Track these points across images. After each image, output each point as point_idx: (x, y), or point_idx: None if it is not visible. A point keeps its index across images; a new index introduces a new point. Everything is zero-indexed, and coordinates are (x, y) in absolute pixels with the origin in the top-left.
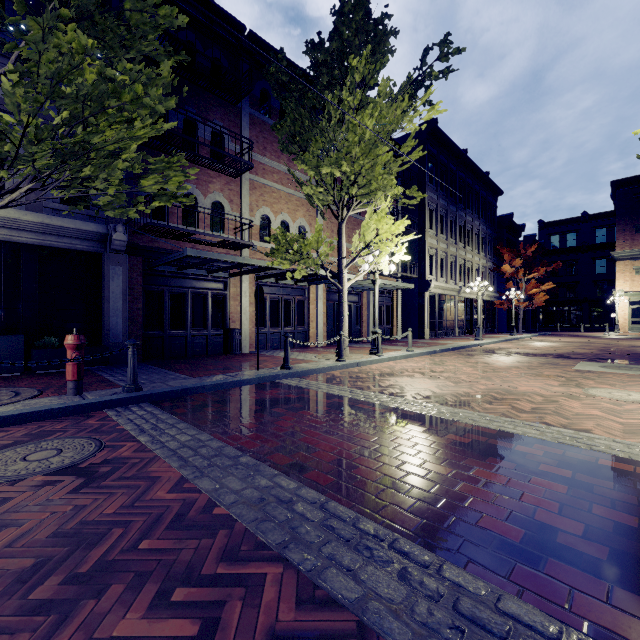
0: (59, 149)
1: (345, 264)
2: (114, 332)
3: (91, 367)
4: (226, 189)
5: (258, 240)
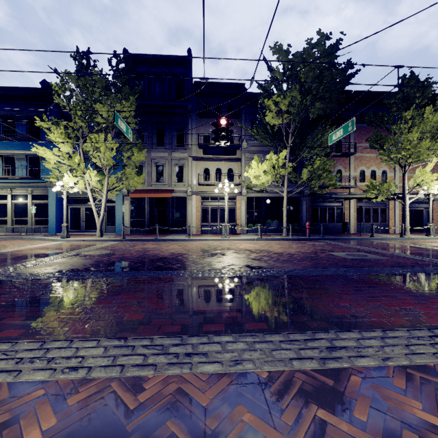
0: (308, 179)
1: (406, 192)
2: (303, 223)
3: (299, 233)
4: (342, 163)
5: (358, 182)
